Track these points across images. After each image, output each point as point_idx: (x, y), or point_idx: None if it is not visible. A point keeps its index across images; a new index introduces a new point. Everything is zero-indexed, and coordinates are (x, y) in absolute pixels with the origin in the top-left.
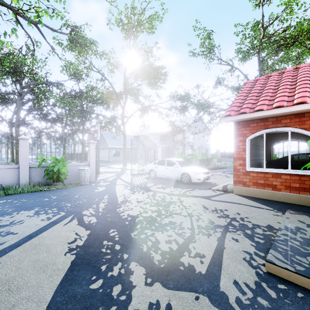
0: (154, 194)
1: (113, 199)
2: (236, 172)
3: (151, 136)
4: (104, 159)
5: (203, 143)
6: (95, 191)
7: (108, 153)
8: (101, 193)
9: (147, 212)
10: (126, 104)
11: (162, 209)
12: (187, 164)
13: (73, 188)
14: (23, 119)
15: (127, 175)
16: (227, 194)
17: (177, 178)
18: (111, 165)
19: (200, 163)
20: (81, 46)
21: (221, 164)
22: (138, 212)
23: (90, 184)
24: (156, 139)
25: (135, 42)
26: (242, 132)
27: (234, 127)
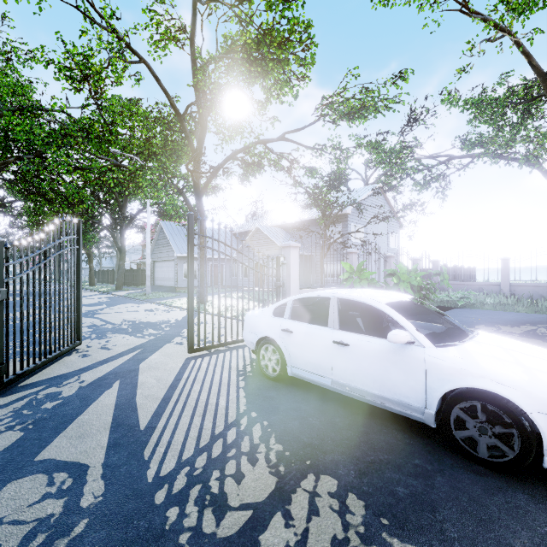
0: None
1: None
2: None
3: (271, 232)
4: (167, 282)
5: (385, 247)
6: None
7: (175, 269)
8: None
9: None
10: (203, 141)
11: None
12: None
13: None
14: None
15: (181, 344)
16: None
17: (407, 409)
18: (174, 298)
19: None
20: None
21: (450, 297)
22: None
23: None
24: (281, 238)
25: None
26: None
27: None
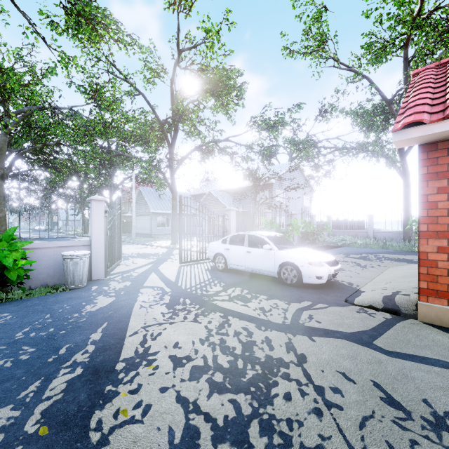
0: (223, 323)
1: (109, 346)
2: (428, 269)
3: (219, 195)
4: (144, 231)
5: (301, 205)
6: (83, 309)
7: (150, 221)
8: (95, 317)
9: (194, 439)
10: (176, 139)
11: (252, 413)
12: (281, 241)
13: (41, 300)
14: (10, 166)
15: (173, 261)
16: (408, 325)
17: (269, 273)
18: (153, 241)
19: (301, 238)
20: (86, 20)
21: (335, 240)
22: (163, 444)
23: (89, 286)
24: (226, 200)
25: (188, 15)
26: (446, 167)
27: (422, 155)
